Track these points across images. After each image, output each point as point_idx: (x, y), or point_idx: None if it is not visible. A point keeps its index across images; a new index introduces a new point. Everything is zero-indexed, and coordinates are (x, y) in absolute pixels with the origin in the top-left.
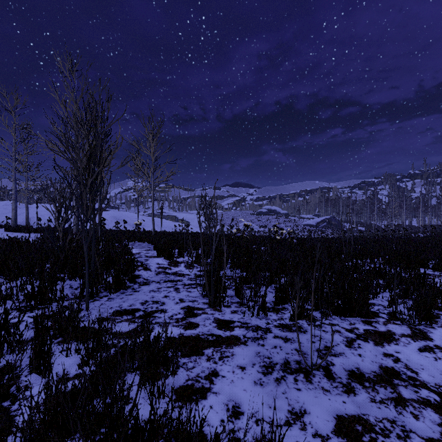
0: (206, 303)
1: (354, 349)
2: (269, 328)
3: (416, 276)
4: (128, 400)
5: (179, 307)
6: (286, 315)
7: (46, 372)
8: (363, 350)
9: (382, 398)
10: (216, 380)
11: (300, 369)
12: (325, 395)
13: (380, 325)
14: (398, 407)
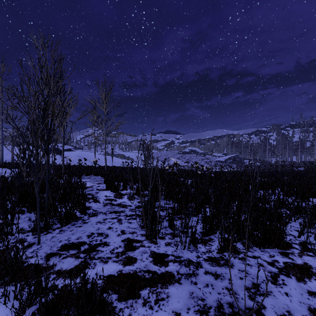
0: (144, 235)
1: (280, 287)
2: (200, 262)
3: None
4: None
5: (120, 240)
6: (213, 247)
7: None
8: (288, 287)
9: None
10: None
11: (234, 314)
12: None
13: (296, 257)
14: None
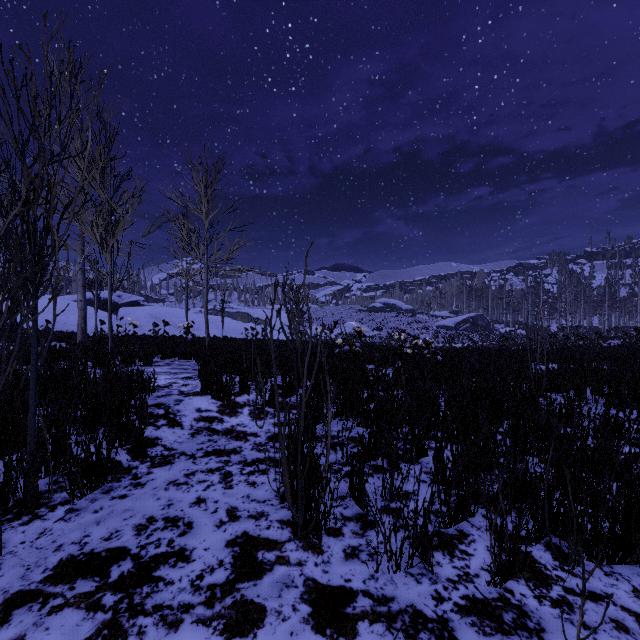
0: (287, 523)
1: None
2: (446, 619)
3: None
4: None
5: (224, 540)
6: (473, 561)
7: None
8: None
9: None
10: None
11: None
12: None
13: None
14: None
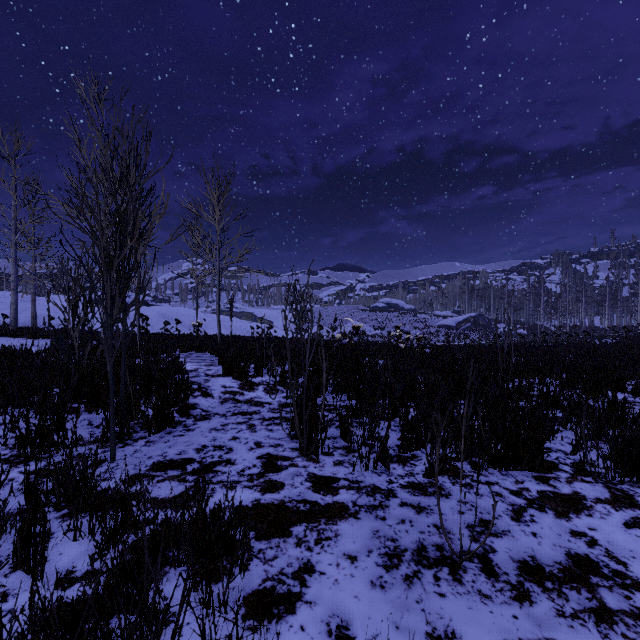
0: (296, 449)
1: (525, 525)
2: (393, 489)
3: (612, 406)
4: (166, 625)
5: (255, 456)
6: (417, 468)
7: (38, 570)
8: (539, 526)
9: (574, 609)
10: (311, 580)
11: (443, 558)
12: (484, 604)
13: (561, 484)
14: (601, 626)
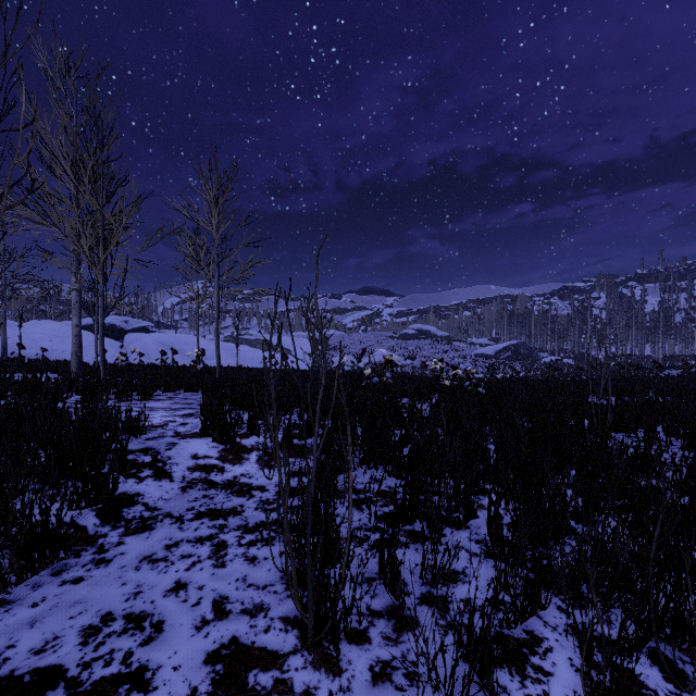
0: (294, 622)
1: None
2: None
3: None
4: None
5: (203, 652)
6: (553, 684)
7: None
8: None
9: None
10: None
11: None
12: None
13: None
14: None
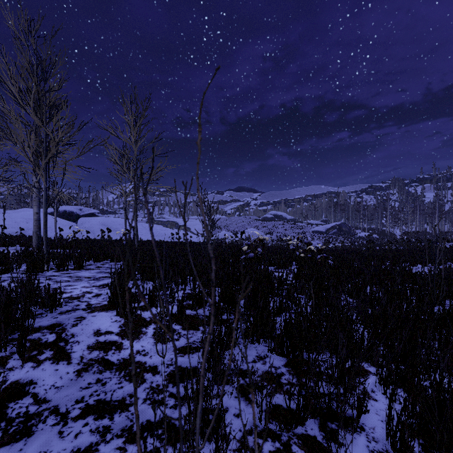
0: None
1: None
2: None
3: None
4: None
5: None
6: None
7: None
8: None
9: None
10: None
11: None
12: None
13: None
14: None
